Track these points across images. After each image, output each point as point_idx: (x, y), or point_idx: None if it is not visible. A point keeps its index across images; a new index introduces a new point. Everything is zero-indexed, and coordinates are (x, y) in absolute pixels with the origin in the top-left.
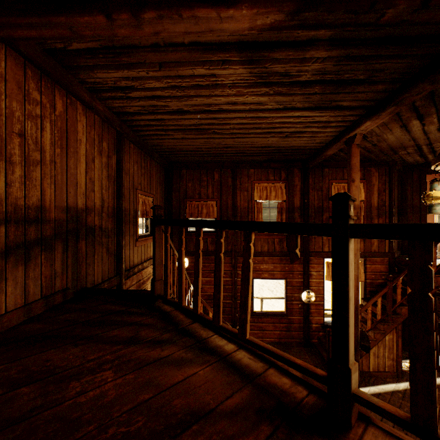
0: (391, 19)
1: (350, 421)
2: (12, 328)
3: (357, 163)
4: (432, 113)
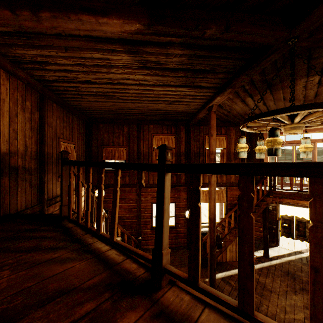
0: (210, 36)
1: (160, 284)
2: None
3: (214, 123)
4: (257, 94)
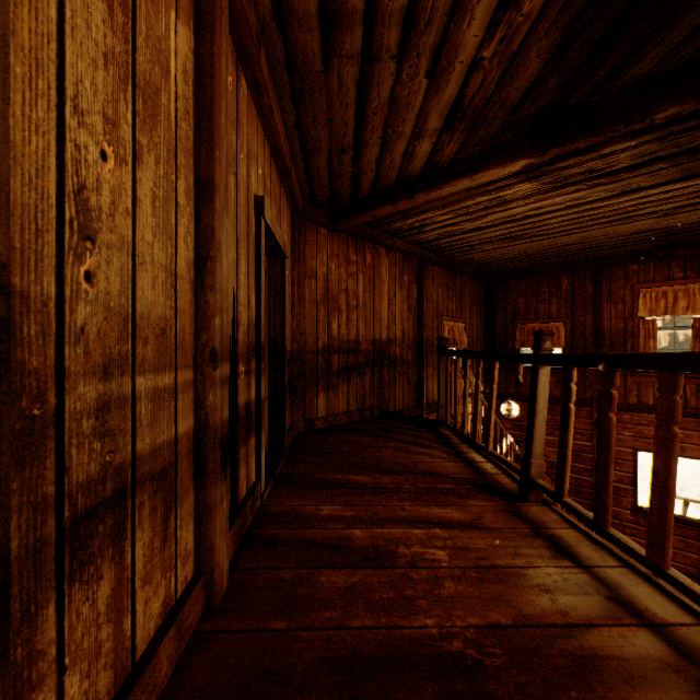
0: (671, 116)
1: (526, 496)
2: (341, 424)
3: None
4: None
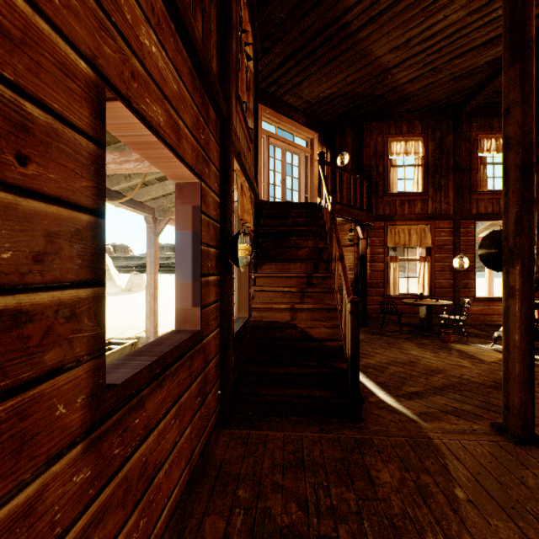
0: None
1: None
2: None
3: None
4: None
